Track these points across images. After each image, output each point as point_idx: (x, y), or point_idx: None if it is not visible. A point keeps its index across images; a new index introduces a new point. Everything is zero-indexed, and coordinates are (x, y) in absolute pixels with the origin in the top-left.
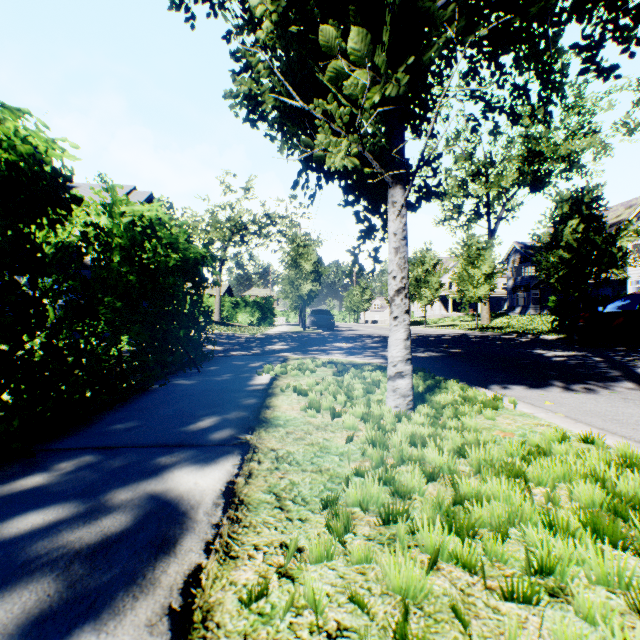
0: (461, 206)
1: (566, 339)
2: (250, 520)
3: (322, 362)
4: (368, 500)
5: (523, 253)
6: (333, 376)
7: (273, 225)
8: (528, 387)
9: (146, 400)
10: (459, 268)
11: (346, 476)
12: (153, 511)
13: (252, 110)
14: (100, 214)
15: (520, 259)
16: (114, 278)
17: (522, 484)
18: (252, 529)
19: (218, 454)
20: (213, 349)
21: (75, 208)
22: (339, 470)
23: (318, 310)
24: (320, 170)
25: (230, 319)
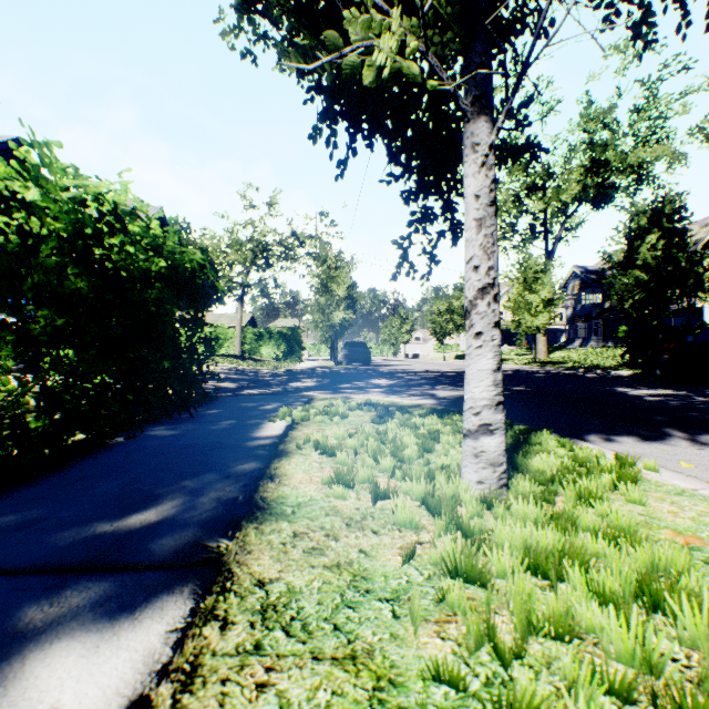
0: (515, 224)
1: (643, 375)
2: None
3: (357, 403)
4: None
5: (584, 278)
6: (372, 423)
7: (301, 246)
8: (639, 439)
9: (91, 463)
10: (514, 294)
11: (418, 707)
12: None
13: (244, 2)
14: (29, 187)
15: (580, 285)
16: (53, 283)
17: None
18: None
19: (149, 595)
20: (224, 387)
21: None
22: (395, 655)
23: (352, 342)
24: (354, 119)
25: (253, 353)
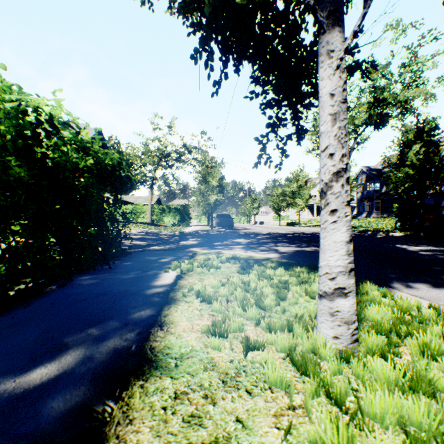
0: None
1: (411, 236)
2: None
3: (226, 258)
4: None
5: (368, 174)
6: (237, 273)
7: (189, 153)
8: (430, 285)
9: (23, 310)
10: None
11: None
12: None
13: None
14: None
15: (366, 178)
16: (0, 172)
17: None
18: None
19: None
20: (138, 244)
21: None
22: None
23: (221, 214)
24: (226, 46)
25: (158, 221)
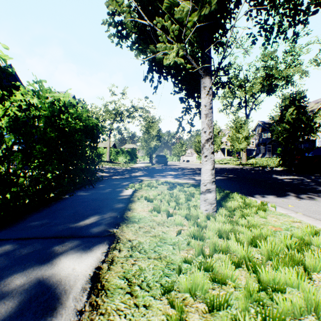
0: (232, 102)
1: (287, 170)
2: (106, 307)
3: (161, 182)
4: (195, 287)
5: (263, 126)
6: (167, 190)
7: (136, 112)
8: (276, 196)
9: (59, 205)
10: (231, 133)
11: (178, 265)
12: (35, 296)
13: (119, 32)
14: (33, 97)
15: (261, 129)
16: (42, 134)
17: (301, 270)
18: (106, 317)
19: (93, 244)
20: (104, 175)
21: (18, 93)
22: (173, 257)
23: (159, 155)
24: (160, 71)
25: (114, 160)
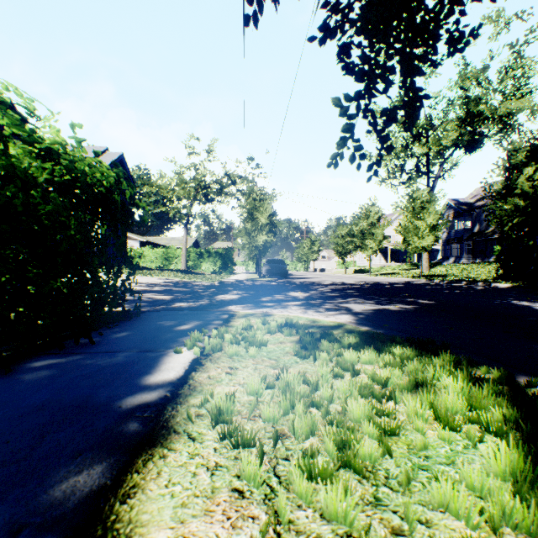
0: (403, 165)
1: (522, 287)
2: None
3: (277, 324)
4: None
5: (457, 209)
6: (295, 356)
7: (233, 184)
8: None
9: None
10: (404, 220)
11: None
12: None
13: None
14: None
15: (454, 214)
16: None
17: None
18: None
19: None
20: (159, 299)
21: None
22: None
23: (273, 259)
24: None
25: (195, 268)
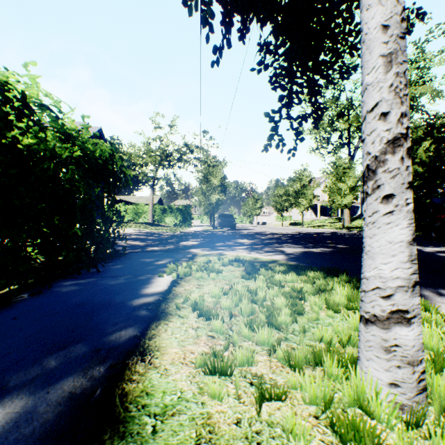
0: (329, 138)
1: (420, 236)
2: None
3: (228, 260)
4: None
5: None
6: (242, 279)
7: (191, 153)
8: None
9: None
10: (329, 183)
11: None
12: None
13: None
14: None
15: None
16: None
17: None
18: None
19: None
20: (135, 245)
21: None
22: None
23: (224, 214)
24: None
25: (160, 221)
